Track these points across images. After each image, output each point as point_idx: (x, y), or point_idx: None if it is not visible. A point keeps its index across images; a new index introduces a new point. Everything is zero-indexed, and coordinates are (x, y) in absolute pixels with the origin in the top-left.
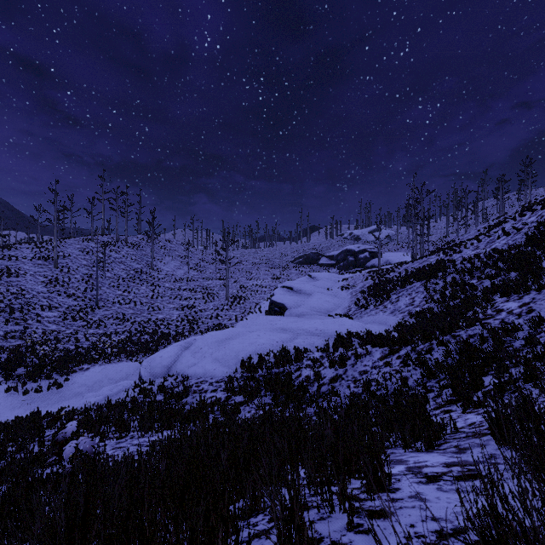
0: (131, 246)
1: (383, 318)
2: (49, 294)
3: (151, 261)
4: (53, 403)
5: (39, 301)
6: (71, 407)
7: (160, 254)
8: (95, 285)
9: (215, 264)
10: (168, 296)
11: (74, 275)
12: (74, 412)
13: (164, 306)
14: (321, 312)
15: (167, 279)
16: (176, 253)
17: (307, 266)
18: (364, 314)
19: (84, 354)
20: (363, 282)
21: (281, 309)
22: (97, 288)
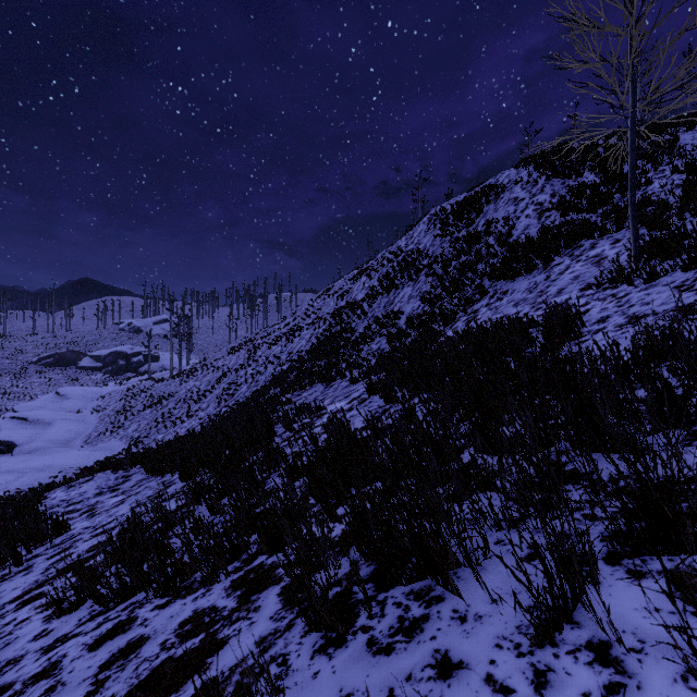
0: None
1: (113, 444)
2: None
3: None
4: None
5: None
6: None
7: None
8: None
9: None
10: None
11: None
12: None
13: None
14: (60, 443)
15: None
16: None
17: (61, 369)
18: (99, 442)
19: None
20: (117, 402)
21: (9, 447)
22: None
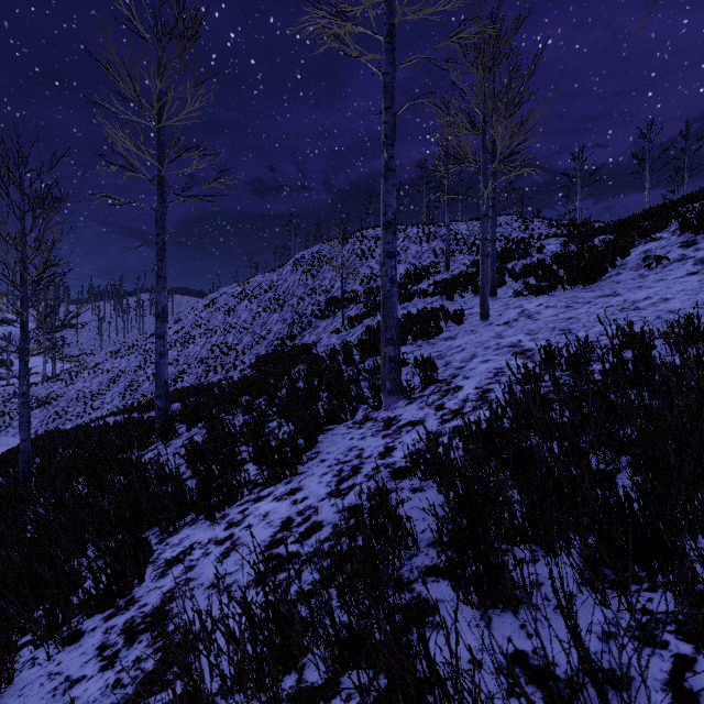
0: None
1: (6, 441)
2: None
3: None
4: None
5: None
6: None
7: None
8: None
9: None
10: None
11: None
12: None
13: None
14: None
15: None
16: None
17: None
18: None
19: None
20: None
21: None
22: None
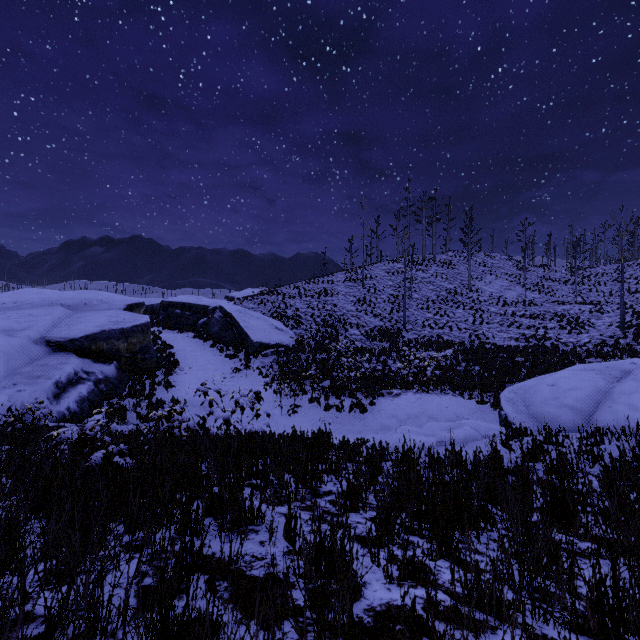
0: (440, 265)
1: None
2: (357, 313)
3: (466, 280)
4: (355, 431)
5: (348, 319)
6: (377, 442)
7: (478, 272)
8: (401, 306)
9: (568, 284)
10: (496, 323)
11: (380, 295)
12: (382, 453)
13: (493, 334)
14: None
15: (491, 302)
16: (501, 270)
17: None
18: None
19: (392, 377)
20: None
21: None
22: (404, 305)
